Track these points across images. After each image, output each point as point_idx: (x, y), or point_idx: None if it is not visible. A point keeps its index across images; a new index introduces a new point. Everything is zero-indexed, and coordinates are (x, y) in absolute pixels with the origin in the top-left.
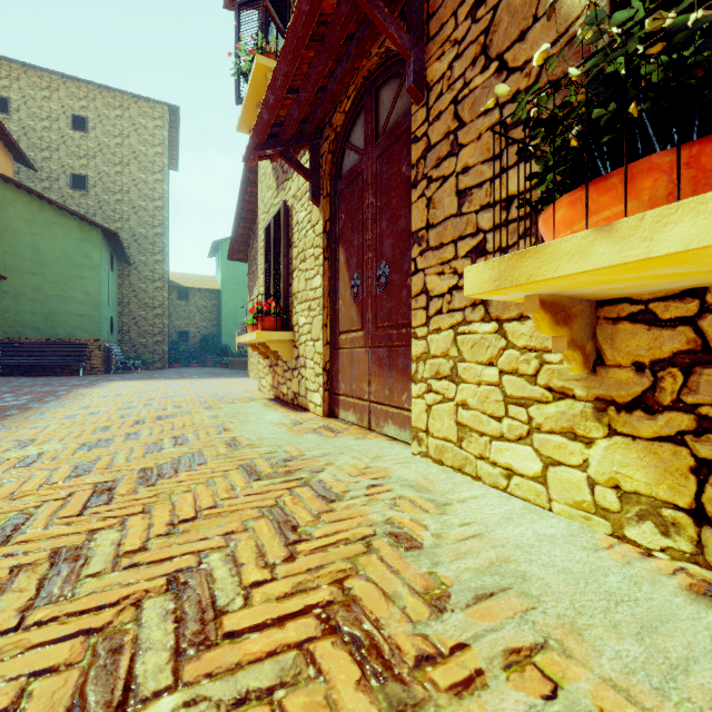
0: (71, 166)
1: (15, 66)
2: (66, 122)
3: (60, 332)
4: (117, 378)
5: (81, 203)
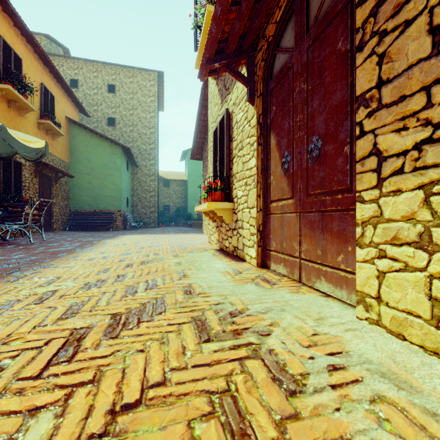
0: (107, 113)
1: (80, 61)
2: (105, 89)
3: (101, 206)
4: (128, 233)
5: (112, 133)
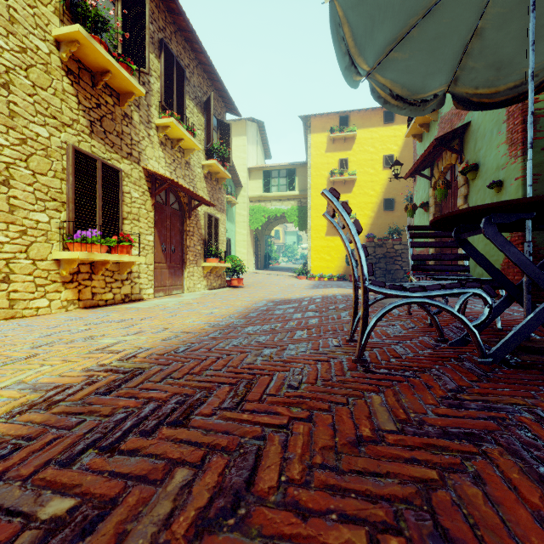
0: None
1: None
2: None
3: None
4: None
5: None
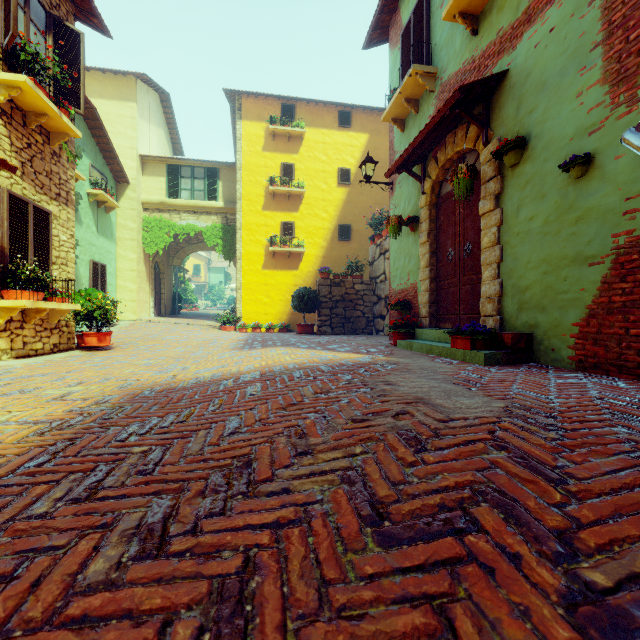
0: None
1: None
2: None
3: None
4: None
5: None
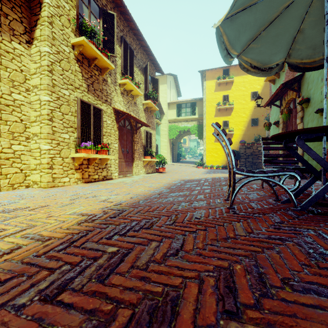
0: None
1: None
2: None
3: None
4: None
5: None
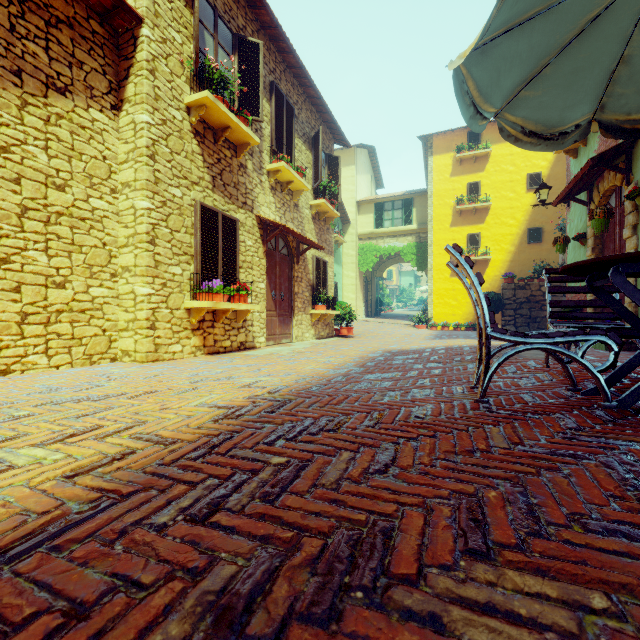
0: None
1: None
2: None
3: None
4: None
5: None
